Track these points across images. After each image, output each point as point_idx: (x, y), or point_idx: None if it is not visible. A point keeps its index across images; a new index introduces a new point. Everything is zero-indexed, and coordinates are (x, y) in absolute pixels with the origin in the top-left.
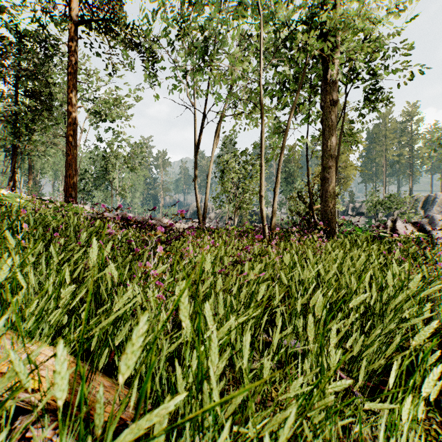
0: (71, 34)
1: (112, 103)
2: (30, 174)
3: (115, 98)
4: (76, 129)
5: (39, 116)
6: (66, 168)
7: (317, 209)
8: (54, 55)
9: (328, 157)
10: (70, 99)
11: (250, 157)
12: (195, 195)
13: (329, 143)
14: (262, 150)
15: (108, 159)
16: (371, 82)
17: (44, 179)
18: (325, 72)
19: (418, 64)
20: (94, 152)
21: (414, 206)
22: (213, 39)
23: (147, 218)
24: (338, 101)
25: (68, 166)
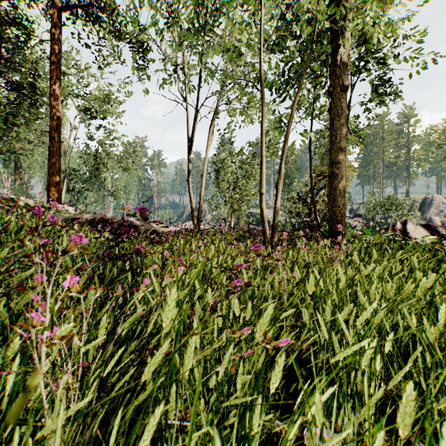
0: (54, 20)
1: (103, 99)
2: (16, 174)
3: (106, 94)
4: (60, 124)
5: (19, 109)
6: (49, 166)
7: (318, 211)
8: (31, 39)
9: (337, 150)
10: (53, 91)
11: (247, 156)
12: (190, 195)
13: (338, 135)
14: (262, 139)
15: (100, 159)
16: (377, 74)
17: (32, 179)
18: (334, 53)
19: (431, 52)
20: (85, 151)
21: (411, 208)
22: (204, 8)
23: (132, 220)
24: (348, 86)
25: (51, 164)
